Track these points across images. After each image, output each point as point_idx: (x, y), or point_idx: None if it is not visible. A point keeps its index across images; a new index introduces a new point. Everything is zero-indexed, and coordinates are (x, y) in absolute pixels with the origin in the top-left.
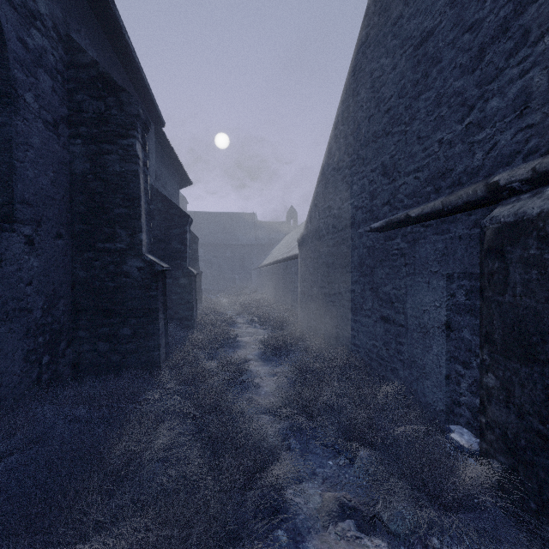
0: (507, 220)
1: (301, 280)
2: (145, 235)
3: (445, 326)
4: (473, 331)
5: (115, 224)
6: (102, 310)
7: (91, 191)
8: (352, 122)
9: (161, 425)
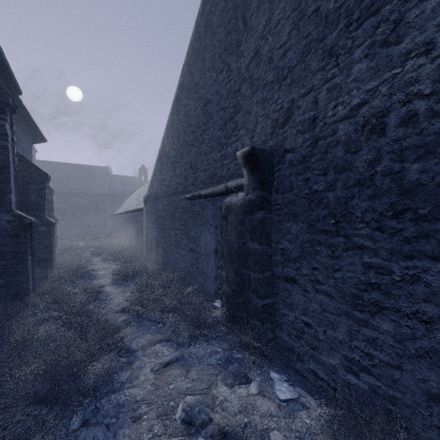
0: (227, 204)
1: (146, 227)
2: (13, 195)
3: (215, 251)
4: None
5: None
6: None
7: None
8: (176, 129)
9: (40, 326)
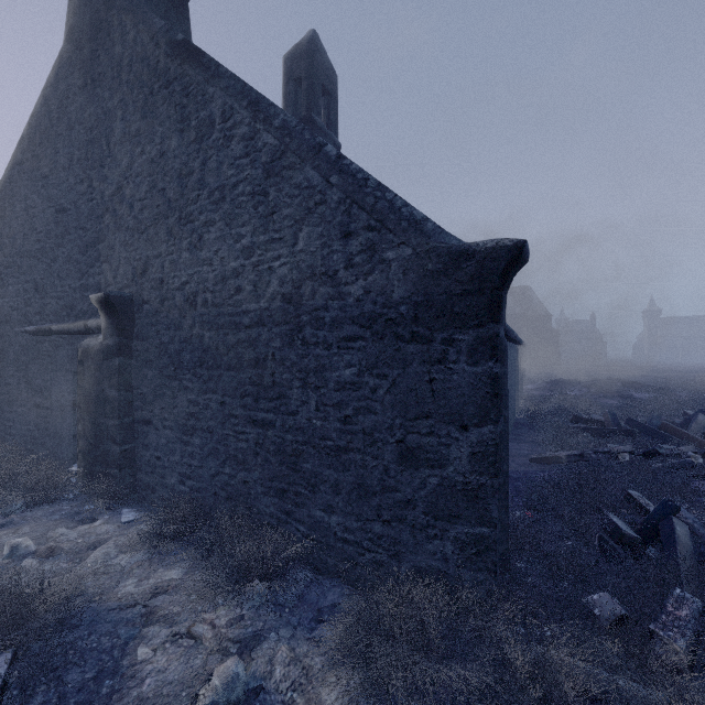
0: (85, 347)
1: None
2: None
3: (73, 404)
4: None
5: None
6: None
7: None
8: (8, 225)
9: None
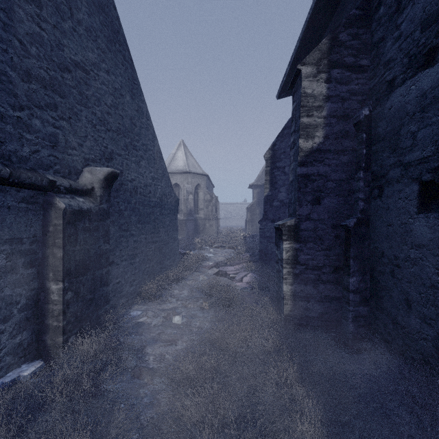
0: (76, 208)
1: None
2: None
3: None
4: (15, 285)
5: None
6: None
7: None
8: None
9: None
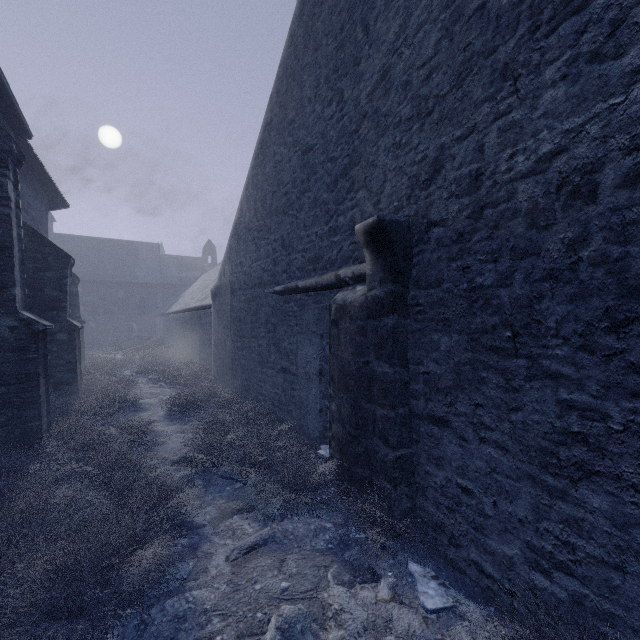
0: (340, 303)
1: (215, 333)
2: (19, 289)
3: (319, 373)
4: None
5: None
6: None
7: None
8: (260, 190)
9: (57, 488)
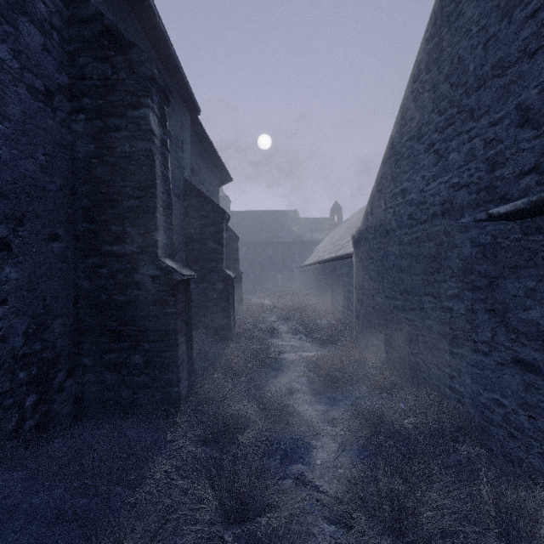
0: None
1: (357, 285)
2: (162, 234)
3: None
4: None
5: (124, 220)
6: (109, 330)
7: (96, 180)
8: (446, 62)
9: None
